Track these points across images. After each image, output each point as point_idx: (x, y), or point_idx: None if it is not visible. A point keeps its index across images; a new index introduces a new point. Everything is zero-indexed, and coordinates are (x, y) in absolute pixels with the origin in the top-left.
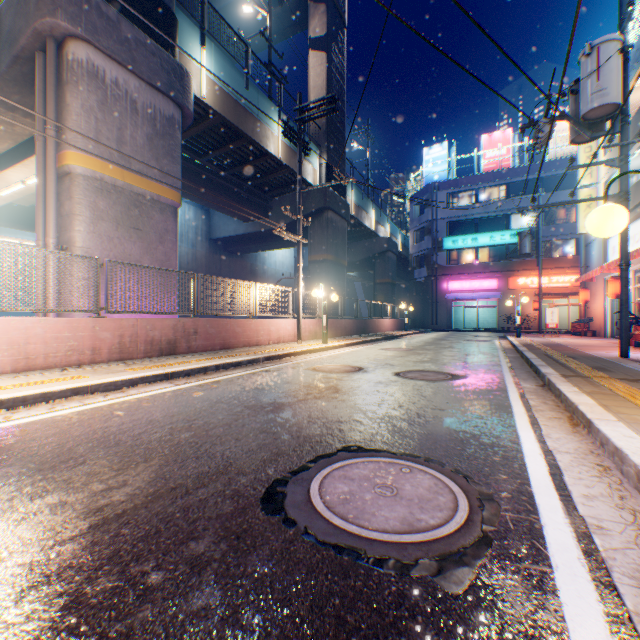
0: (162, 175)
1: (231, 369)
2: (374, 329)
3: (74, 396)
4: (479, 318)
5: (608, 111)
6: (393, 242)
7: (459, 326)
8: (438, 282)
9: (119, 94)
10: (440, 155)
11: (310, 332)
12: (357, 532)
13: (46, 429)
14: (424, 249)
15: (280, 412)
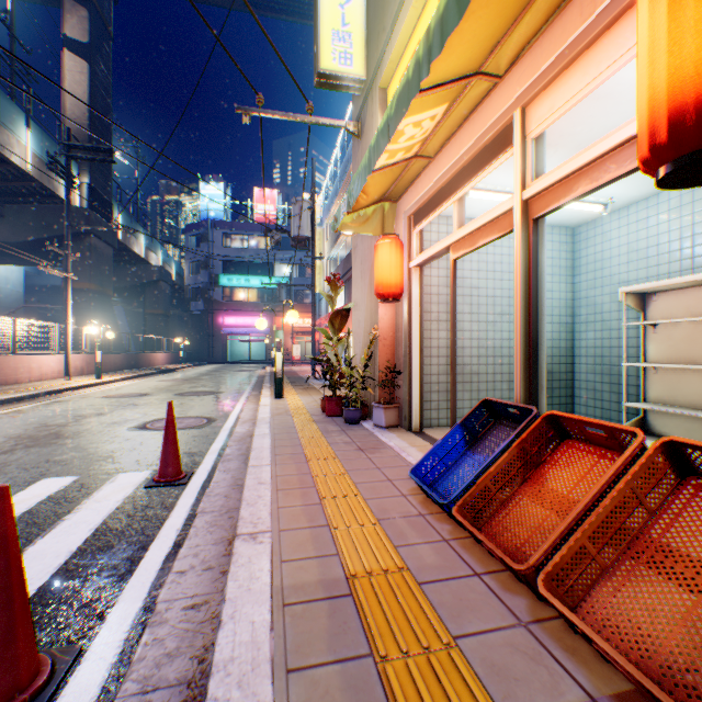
0: None
1: (17, 403)
2: (148, 363)
3: None
4: (253, 351)
5: (306, 238)
6: (168, 272)
7: (236, 358)
8: (216, 316)
9: None
10: (218, 194)
11: (77, 368)
12: None
13: None
14: (202, 282)
15: (106, 415)
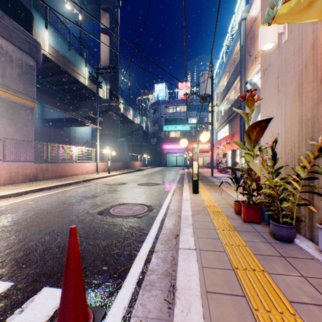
0: (26, 93)
1: (68, 186)
2: (132, 166)
3: (2, 199)
4: (178, 161)
5: (207, 95)
6: (141, 126)
7: (170, 164)
8: (161, 145)
9: (3, 52)
10: (162, 88)
11: (102, 168)
12: (122, 215)
13: (5, 208)
14: (155, 130)
15: (96, 197)
